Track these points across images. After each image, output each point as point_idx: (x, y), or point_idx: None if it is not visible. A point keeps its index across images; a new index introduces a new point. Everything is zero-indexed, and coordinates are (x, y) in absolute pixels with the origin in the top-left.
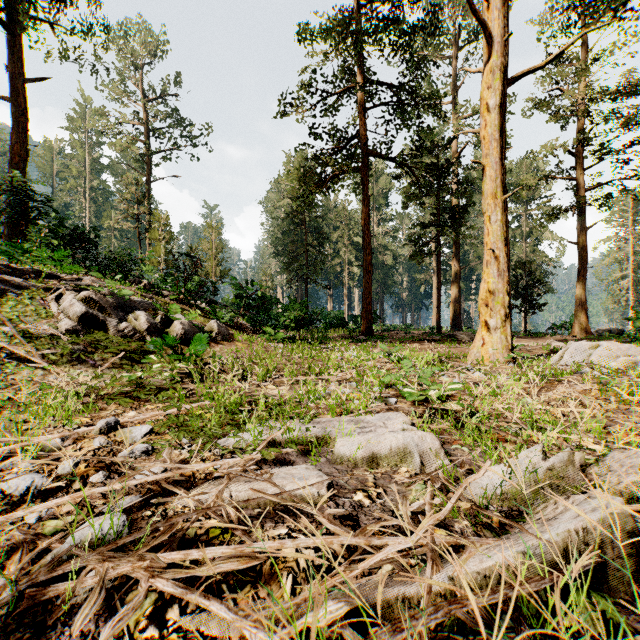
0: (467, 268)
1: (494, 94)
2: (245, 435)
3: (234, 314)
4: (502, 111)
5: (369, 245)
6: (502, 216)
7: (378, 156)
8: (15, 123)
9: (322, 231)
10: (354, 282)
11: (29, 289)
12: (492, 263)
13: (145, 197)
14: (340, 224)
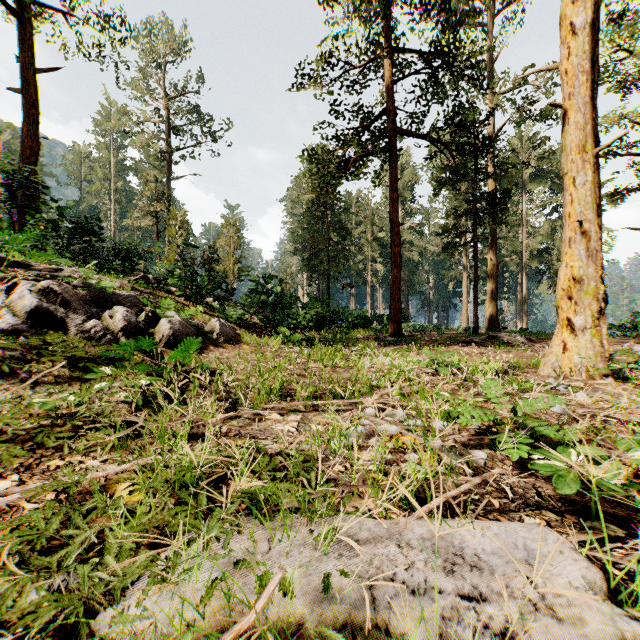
0: (501, 264)
1: (583, 9)
2: (167, 602)
3: (244, 312)
4: (594, 32)
5: (398, 235)
6: (593, 176)
7: (408, 134)
8: (26, 115)
9: (344, 225)
10: (378, 280)
11: None
12: (577, 241)
13: (163, 194)
14: (363, 219)
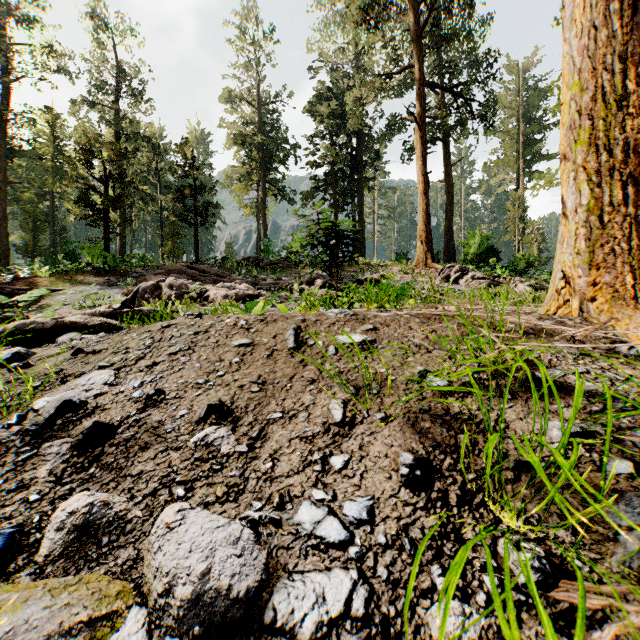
0: None
1: None
2: None
3: None
4: None
5: None
6: None
7: None
8: (447, 194)
9: None
10: None
11: (502, 284)
12: None
13: (518, 210)
14: None
